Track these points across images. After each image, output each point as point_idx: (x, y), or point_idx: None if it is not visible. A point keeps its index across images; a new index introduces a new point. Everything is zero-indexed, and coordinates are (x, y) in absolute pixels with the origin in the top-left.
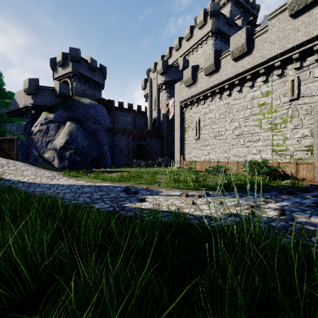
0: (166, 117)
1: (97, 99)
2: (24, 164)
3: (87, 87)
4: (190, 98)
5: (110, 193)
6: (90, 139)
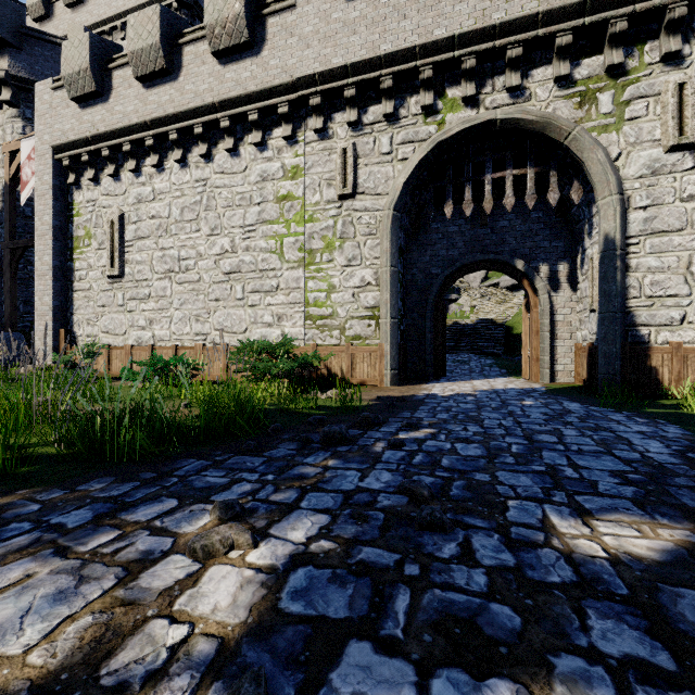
0: (8, 194)
1: None
2: None
3: None
4: (88, 140)
5: None
6: None
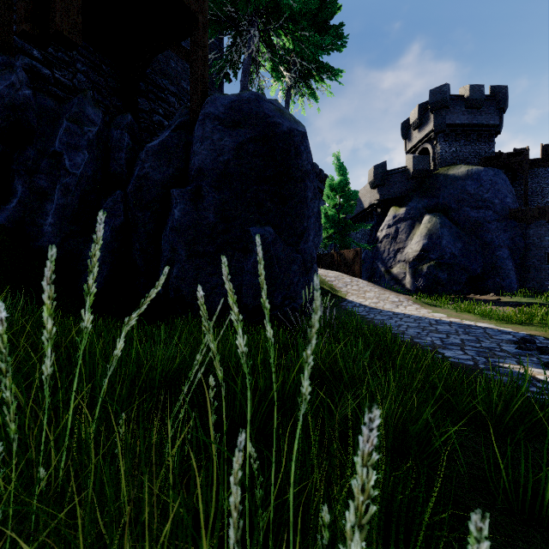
0: None
1: (483, 159)
2: (367, 283)
3: (461, 144)
4: None
5: (482, 340)
6: (465, 240)
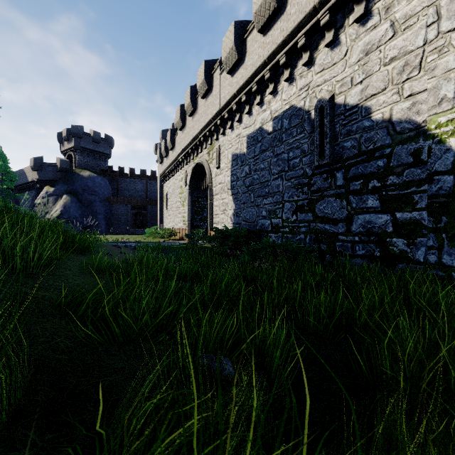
0: None
1: (99, 170)
2: None
3: (91, 158)
4: (162, 173)
5: None
6: (83, 210)
